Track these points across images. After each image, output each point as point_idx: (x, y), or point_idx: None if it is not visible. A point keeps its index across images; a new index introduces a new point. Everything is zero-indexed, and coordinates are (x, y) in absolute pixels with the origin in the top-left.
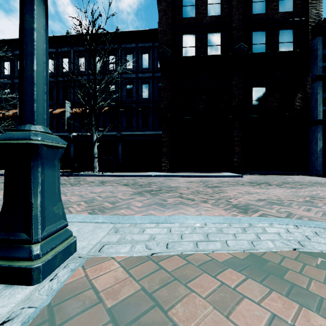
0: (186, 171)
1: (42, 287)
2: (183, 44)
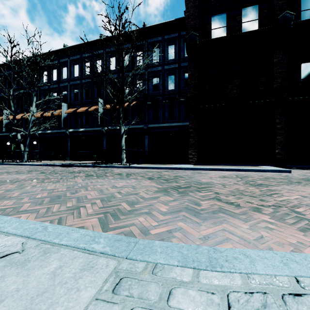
0: (215, 164)
1: None
2: (212, 25)
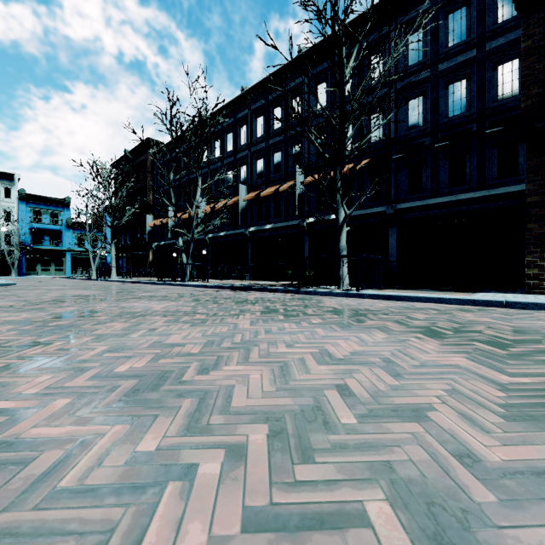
0: None
1: None
2: None
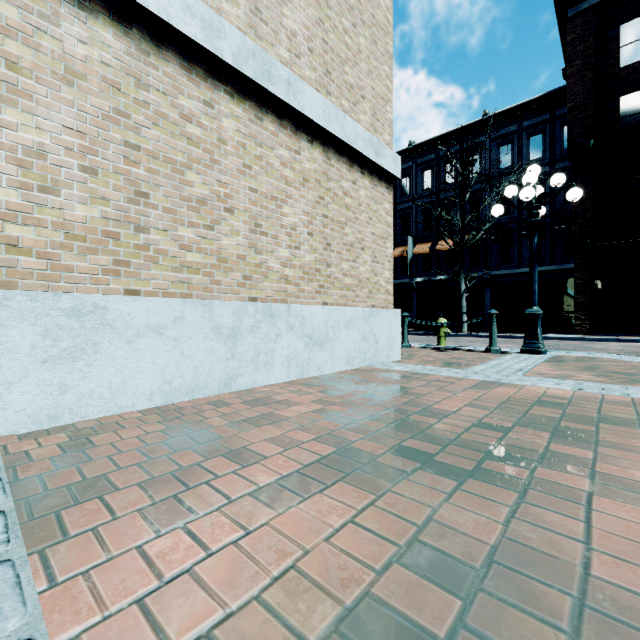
0: (627, 334)
1: (546, 355)
2: (621, 112)
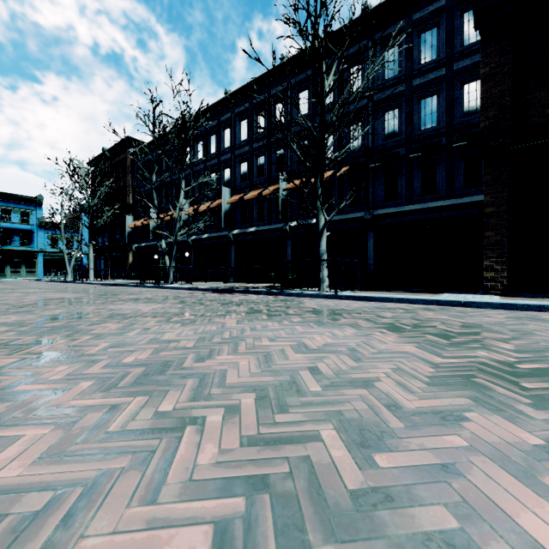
0: None
1: None
2: None
